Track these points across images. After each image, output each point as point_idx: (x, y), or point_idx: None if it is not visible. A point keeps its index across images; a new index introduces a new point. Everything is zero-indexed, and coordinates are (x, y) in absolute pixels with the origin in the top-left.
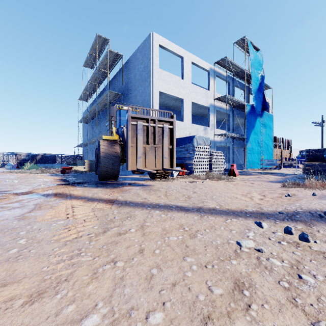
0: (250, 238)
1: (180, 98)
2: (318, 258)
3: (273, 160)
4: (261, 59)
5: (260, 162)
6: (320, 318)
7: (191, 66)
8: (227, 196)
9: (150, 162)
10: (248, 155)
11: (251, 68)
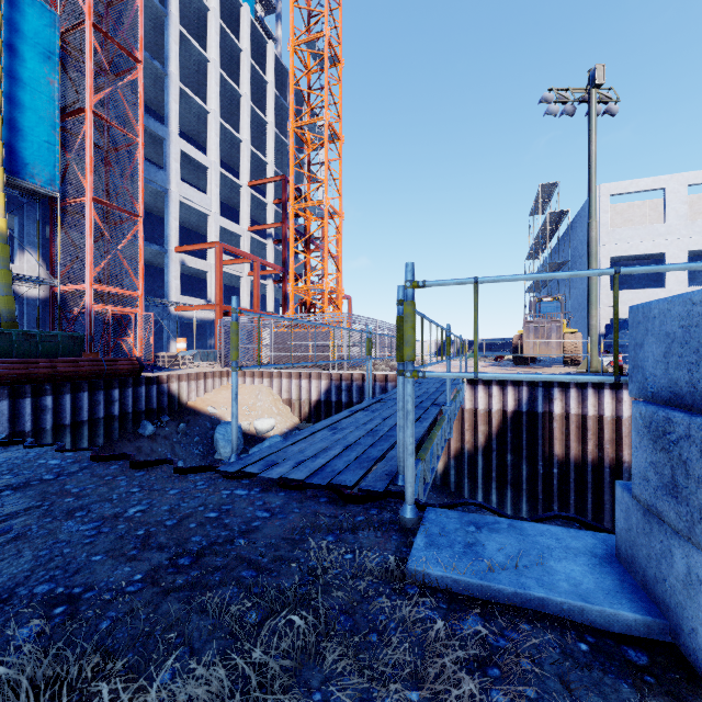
0: None
1: (657, 253)
2: None
3: None
4: None
5: None
6: None
7: (686, 193)
8: None
9: (542, 351)
10: None
11: None
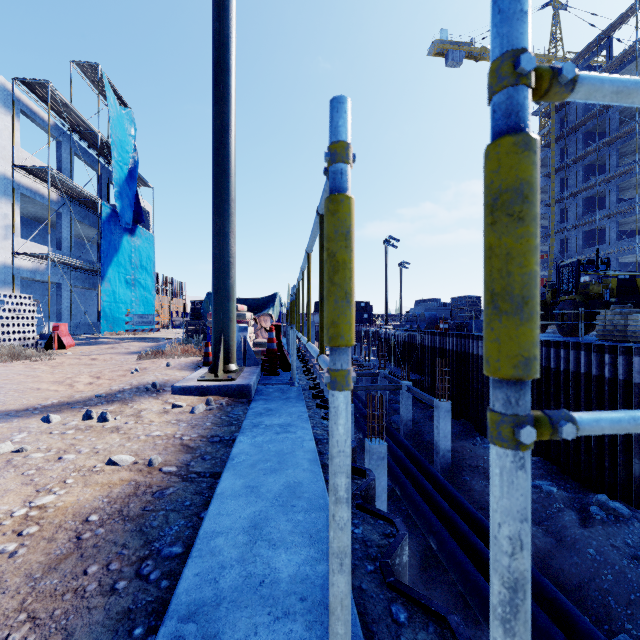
0: (15, 441)
1: None
2: (103, 434)
3: (148, 316)
4: (132, 126)
5: (131, 319)
6: (52, 482)
7: None
8: (17, 390)
9: None
10: (106, 305)
11: (112, 134)
